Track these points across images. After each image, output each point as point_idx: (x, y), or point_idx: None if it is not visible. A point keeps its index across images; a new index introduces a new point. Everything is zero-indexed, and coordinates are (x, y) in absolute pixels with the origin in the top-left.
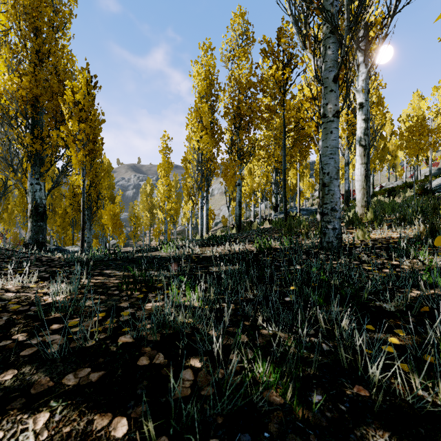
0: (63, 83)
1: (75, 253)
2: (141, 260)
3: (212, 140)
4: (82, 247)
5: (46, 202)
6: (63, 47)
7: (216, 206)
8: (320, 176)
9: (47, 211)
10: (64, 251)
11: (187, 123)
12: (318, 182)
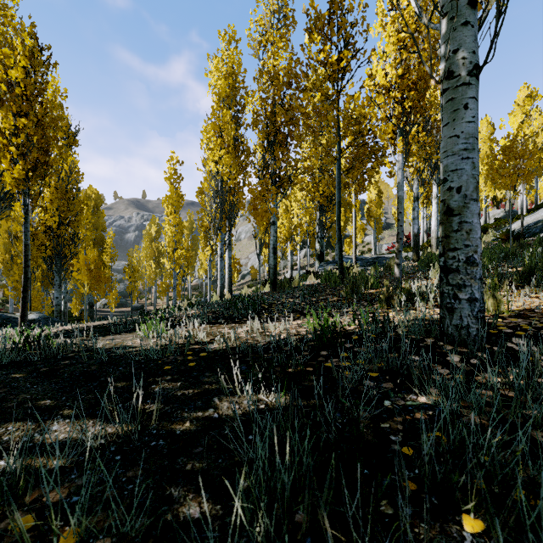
0: (1, 61)
1: (28, 323)
2: (73, 368)
3: (236, 162)
4: (23, 318)
5: (3, 246)
6: (3, 8)
7: (243, 253)
8: (399, 209)
9: (5, 260)
10: (9, 321)
11: (201, 140)
12: (371, 224)
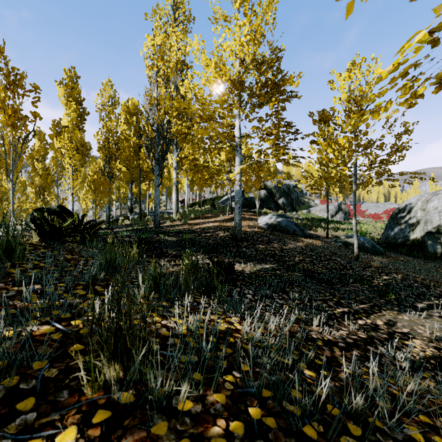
0: None
1: None
2: None
3: (83, 158)
4: None
5: None
6: None
7: None
8: None
9: None
10: None
11: (51, 135)
12: (164, 190)
